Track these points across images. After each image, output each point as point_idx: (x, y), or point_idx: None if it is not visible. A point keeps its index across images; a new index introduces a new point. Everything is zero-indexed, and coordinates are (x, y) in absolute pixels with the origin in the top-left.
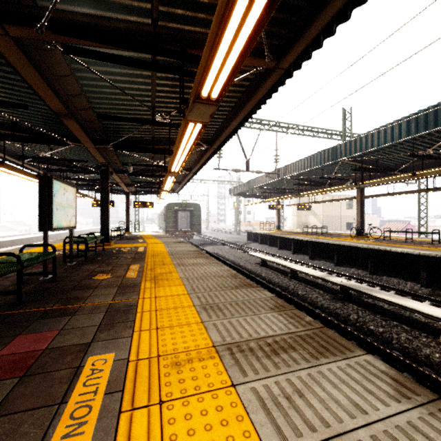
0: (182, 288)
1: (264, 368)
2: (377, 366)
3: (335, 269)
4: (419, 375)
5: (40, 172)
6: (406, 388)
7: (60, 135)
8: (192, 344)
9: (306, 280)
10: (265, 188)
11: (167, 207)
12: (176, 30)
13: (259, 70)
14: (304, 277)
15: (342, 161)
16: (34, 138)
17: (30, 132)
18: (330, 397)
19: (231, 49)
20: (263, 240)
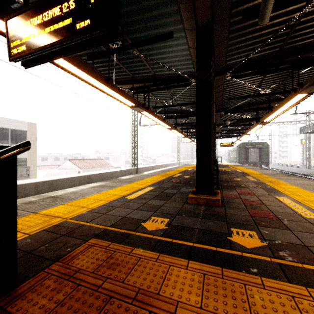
0: (295, 187)
1: None
2: None
3: None
4: None
5: None
6: None
7: None
8: None
9: None
10: None
11: (239, 146)
12: (293, 48)
13: None
14: None
15: None
16: (188, 115)
17: (186, 112)
18: None
19: None
20: None
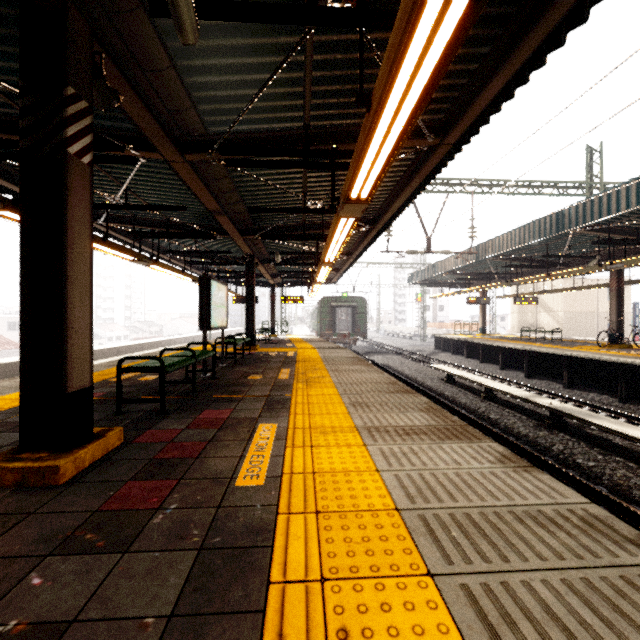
0: (334, 390)
1: (393, 441)
2: (495, 449)
3: (564, 392)
4: (619, 511)
5: (181, 265)
6: (508, 460)
7: (209, 228)
8: (337, 425)
9: (507, 403)
10: (460, 273)
11: (321, 303)
12: (327, 128)
13: (420, 149)
14: (506, 399)
15: (575, 232)
16: (185, 234)
17: (181, 228)
18: (437, 457)
19: (374, 164)
20: (458, 349)
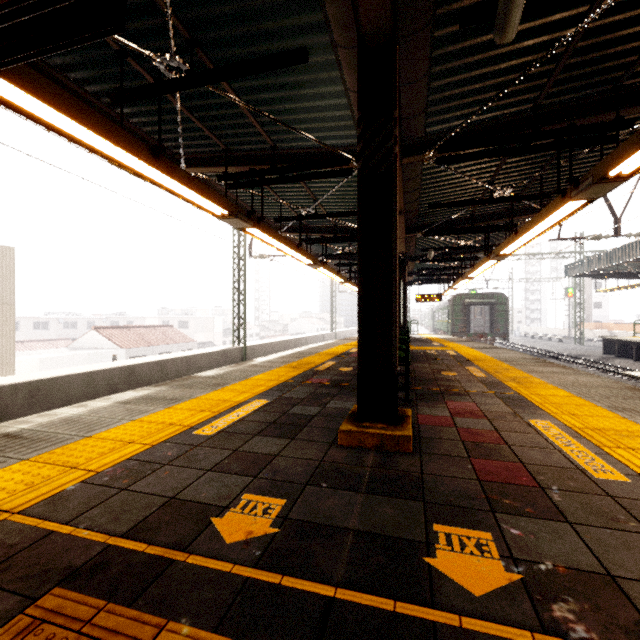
0: (563, 392)
1: None
2: None
3: None
4: None
5: None
6: None
7: None
8: (629, 429)
9: None
10: None
11: (453, 300)
12: (560, 105)
13: None
14: None
15: None
16: (351, 237)
17: (346, 232)
18: None
19: None
20: None
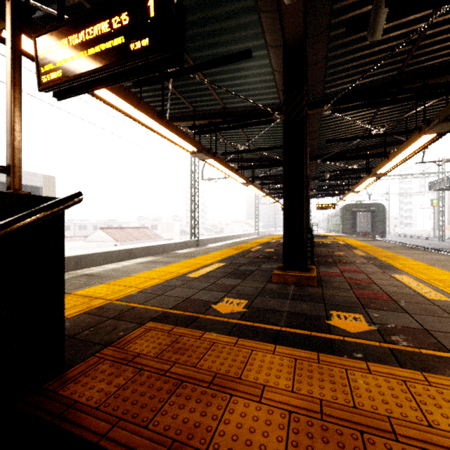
0: (420, 263)
1: None
2: None
3: None
4: None
5: None
6: None
7: None
8: None
9: None
10: None
11: (343, 209)
12: (417, 71)
13: None
14: None
15: None
16: (271, 164)
17: (268, 161)
18: None
19: None
20: None
